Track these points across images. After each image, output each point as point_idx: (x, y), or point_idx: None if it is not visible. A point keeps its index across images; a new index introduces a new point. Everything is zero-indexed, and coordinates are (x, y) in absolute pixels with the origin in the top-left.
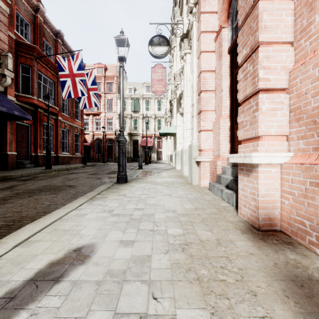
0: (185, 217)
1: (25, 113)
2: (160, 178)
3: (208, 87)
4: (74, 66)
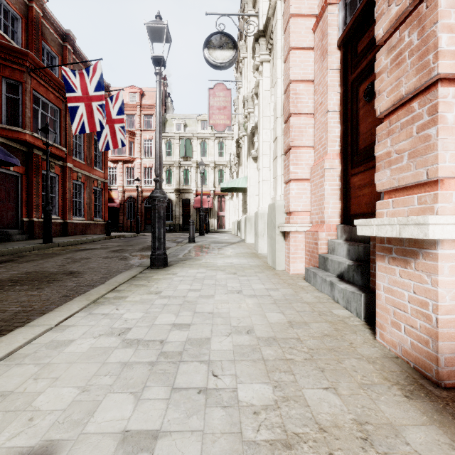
0: (273, 346)
1: (8, 155)
2: (222, 259)
3: (302, 108)
4: (89, 84)
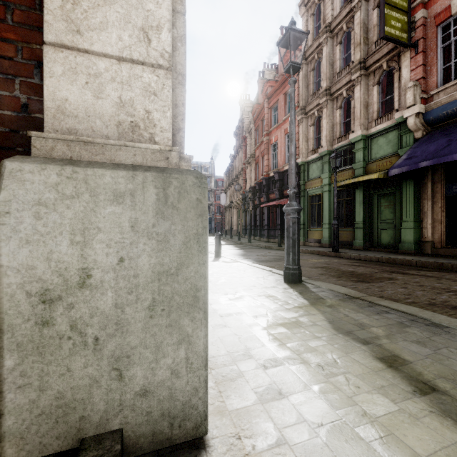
0: None
1: None
2: (254, 302)
3: None
4: None
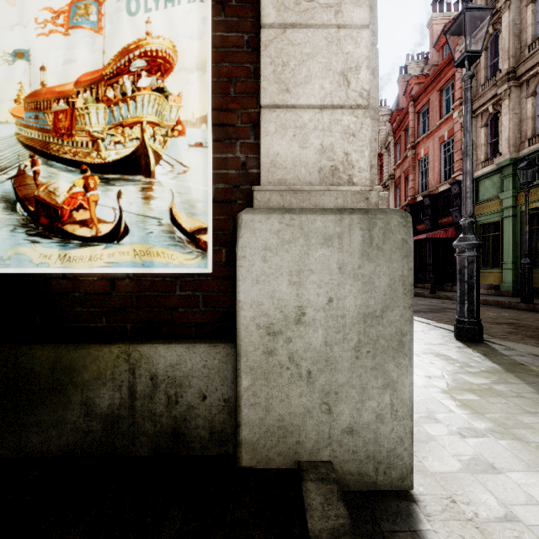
0: None
1: None
2: (420, 360)
3: None
4: None
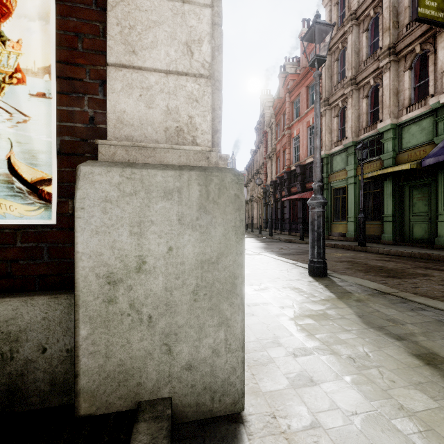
0: None
1: None
2: (279, 293)
3: None
4: None
